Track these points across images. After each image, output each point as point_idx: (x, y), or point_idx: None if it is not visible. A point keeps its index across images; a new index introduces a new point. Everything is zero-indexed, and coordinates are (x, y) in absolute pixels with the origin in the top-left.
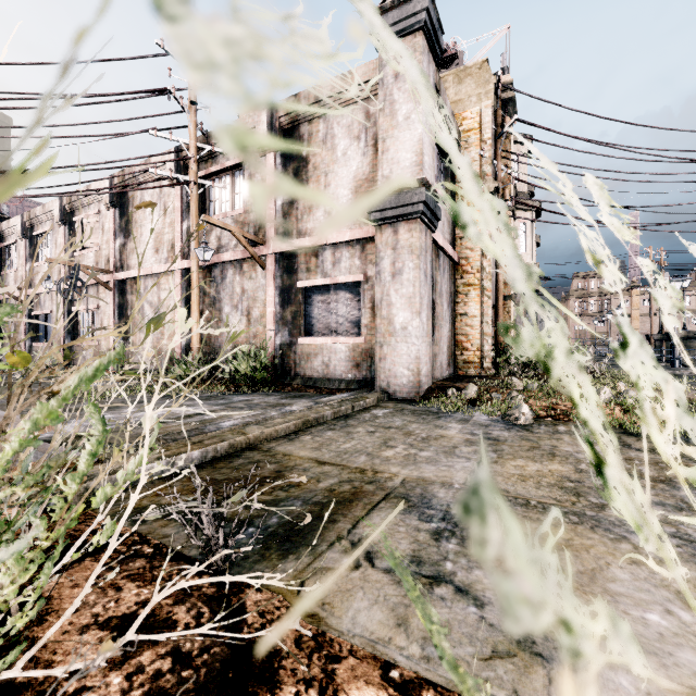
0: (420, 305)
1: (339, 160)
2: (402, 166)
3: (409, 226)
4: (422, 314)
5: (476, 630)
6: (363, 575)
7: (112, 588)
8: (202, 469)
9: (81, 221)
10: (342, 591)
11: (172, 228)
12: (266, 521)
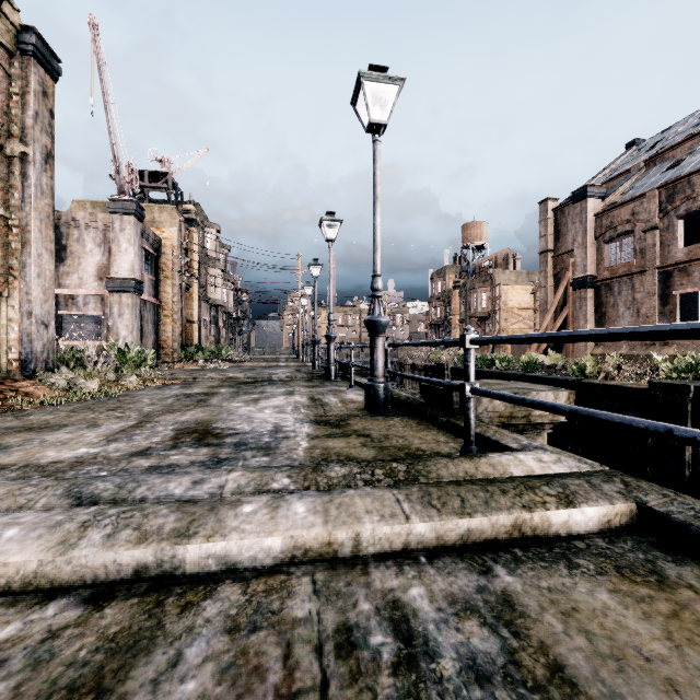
0: (133, 329)
1: (88, 253)
2: (124, 270)
3: (127, 296)
4: (134, 333)
5: None
6: None
7: None
8: None
9: None
10: None
11: None
12: None
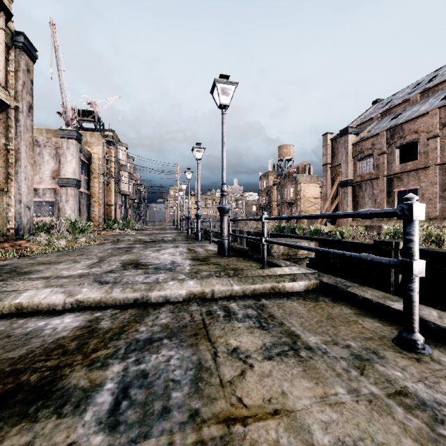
0: (74, 210)
1: (46, 162)
2: (69, 173)
3: (71, 189)
4: (75, 212)
5: None
6: None
7: None
8: None
9: None
10: None
11: None
12: None
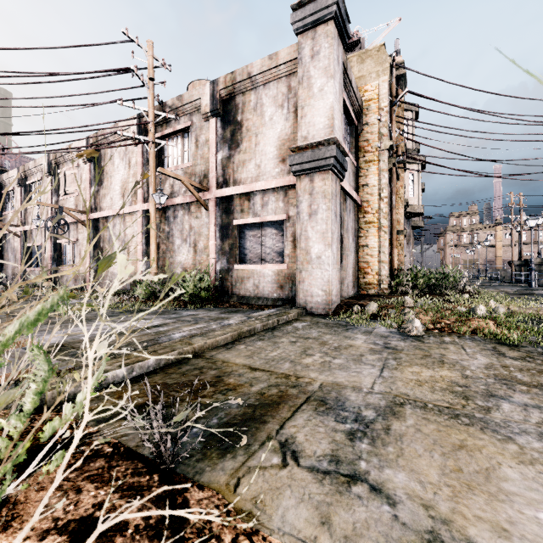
0: (331, 238)
1: (267, 124)
2: (317, 128)
3: (322, 176)
4: (333, 246)
5: (391, 529)
6: (290, 474)
7: (73, 491)
8: (156, 374)
9: (64, 172)
10: (272, 489)
11: (135, 178)
12: (208, 422)
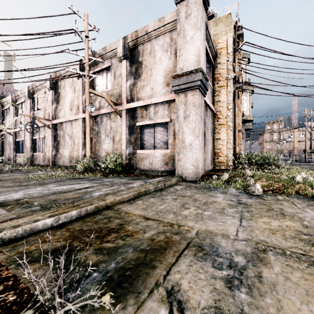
0: (198, 132)
1: (157, 62)
2: (189, 63)
3: (193, 93)
4: (199, 137)
5: None
6: None
7: None
8: (76, 222)
9: (37, 96)
10: None
11: (78, 99)
12: (107, 266)
